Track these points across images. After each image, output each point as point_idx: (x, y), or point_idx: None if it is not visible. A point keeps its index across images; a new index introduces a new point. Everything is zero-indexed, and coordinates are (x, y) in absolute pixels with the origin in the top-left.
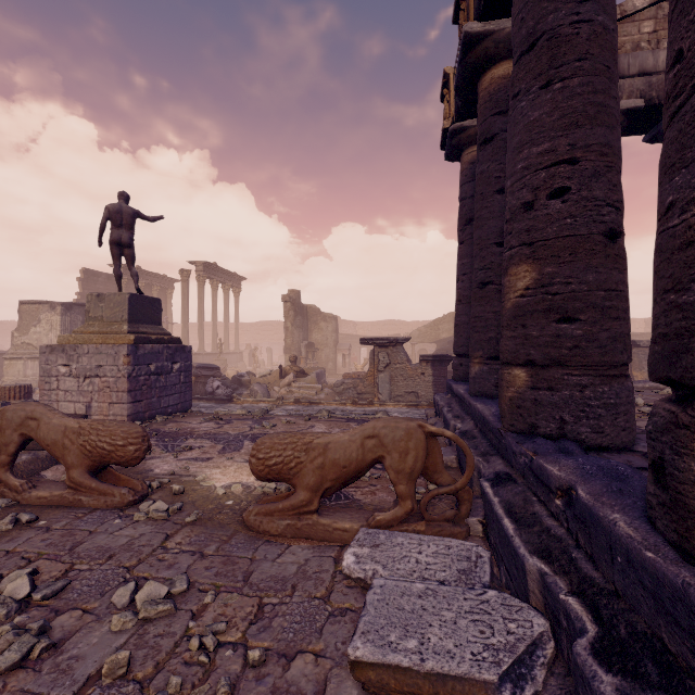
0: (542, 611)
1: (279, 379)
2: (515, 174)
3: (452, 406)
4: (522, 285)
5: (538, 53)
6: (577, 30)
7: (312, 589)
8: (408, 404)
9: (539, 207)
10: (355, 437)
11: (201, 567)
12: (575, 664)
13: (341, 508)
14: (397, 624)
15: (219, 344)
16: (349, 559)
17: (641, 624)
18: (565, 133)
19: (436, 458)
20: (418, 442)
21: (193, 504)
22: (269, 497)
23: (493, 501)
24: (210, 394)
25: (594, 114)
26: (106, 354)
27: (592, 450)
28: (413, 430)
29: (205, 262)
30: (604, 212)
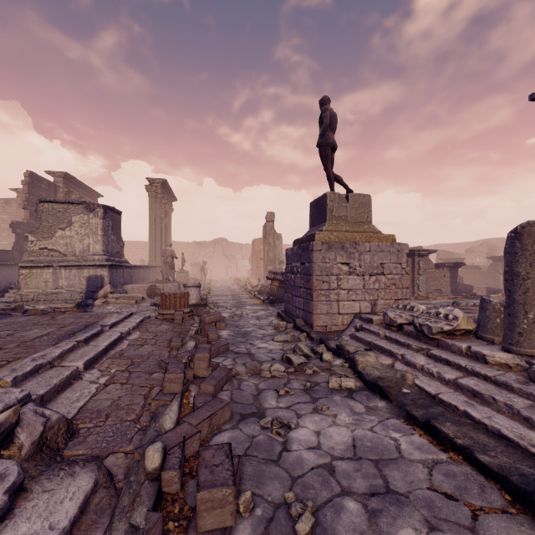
0: None
1: None
2: None
3: None
4: None
5: None
6: None
7: None
8: (450, 297)
9: None
10: None
11: None
12: None
13: None
14: None
15: (183, 258)
16: None
17: None
18: None
19: None
20: None
21: None
22: None
23: None
24: None
25: None
26: (388, 252)
27: None
28: None
29: (165, 180)
30: None
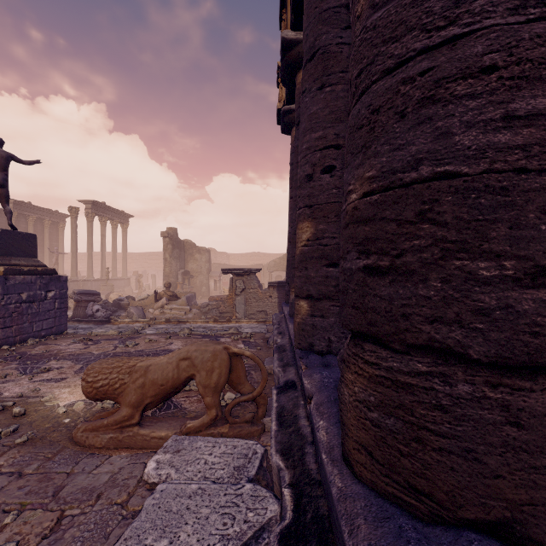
0: (280, 498)
1: (154, 302)
2: (302, 152)
3: (281, 324)
4: (305, 237)
5: (316, 63)
6: (341, 50)
7: (115, 496)
8: (258, 320)
9: (316, 179)
10: (172, 359)
11: (14, 487)
12: None
13: (165, 418)
14: (159, 527)
15: (107, 272)
16: (150, 466)
17: (324, 508)
18: (332, 125)
19: (239, 373)
20: (222, 362)
21: (31, 424)
22: (101, 414)
23: (273, 406)
24: (90, 317)
25: None
26: None
27: None
28: (218, 352)
29: (94, 201)
30: None
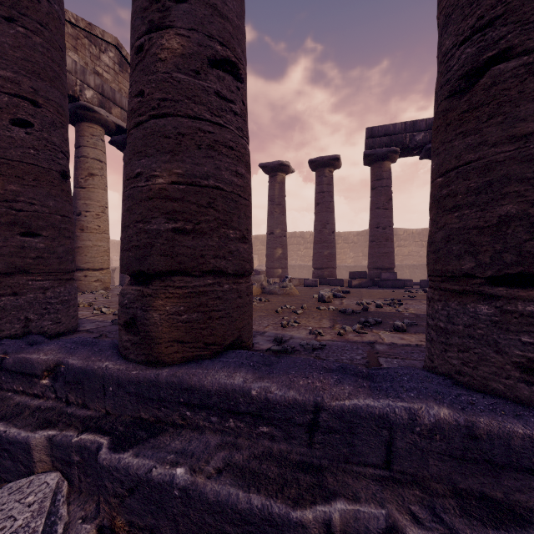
0: (49, 470)
1: None
2: None
3: None
4: None
5: None
6: None
7: None
8: None
9: (1, 127)
10: None
11: None
12: (101, 469)
13: None
14: None
15: None
16: None
17: (127, 419)
18: (29, 75)
19: None
20: None
21: None
22: None
23: None
24: None
25: (53, 77)
26: None
27: (53, 337)
28: None
29: None
30: (60, 156)
